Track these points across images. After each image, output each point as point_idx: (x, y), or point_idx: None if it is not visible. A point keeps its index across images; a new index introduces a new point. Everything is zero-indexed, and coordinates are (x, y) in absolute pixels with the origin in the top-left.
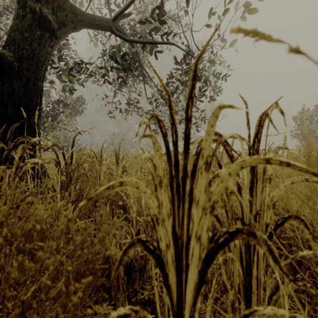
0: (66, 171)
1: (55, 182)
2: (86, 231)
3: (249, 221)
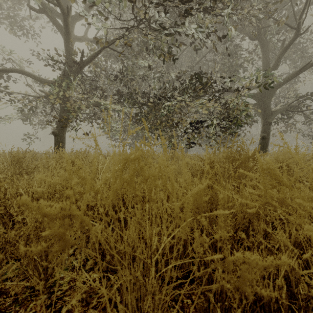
0: None
1: None
2: None
3: None
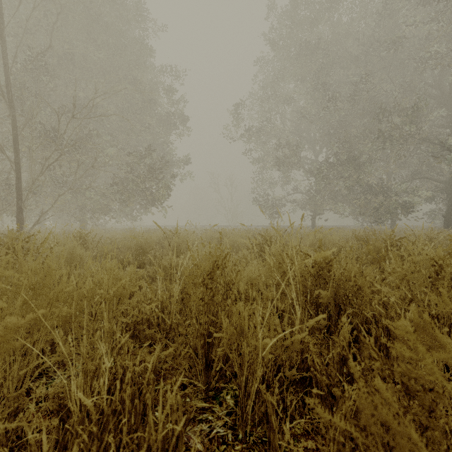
0: None
1: None
2: None
3: None
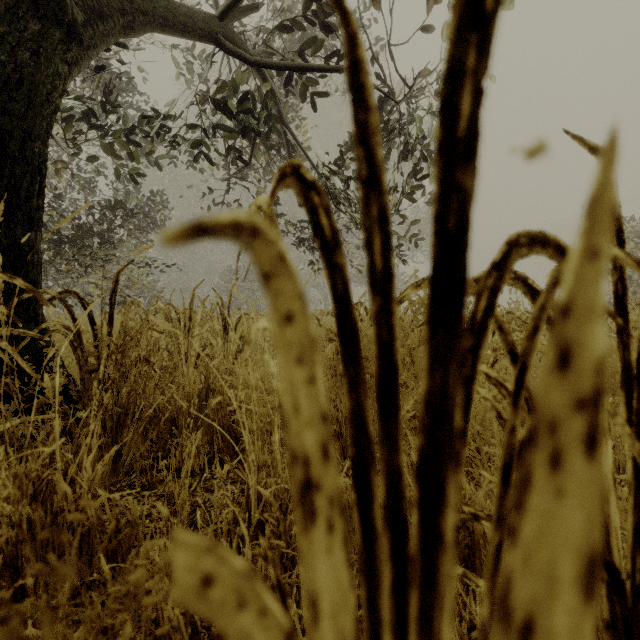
0: (96, 355)
1: (46, 387)
2: (18, 634)
3: (631, 561)
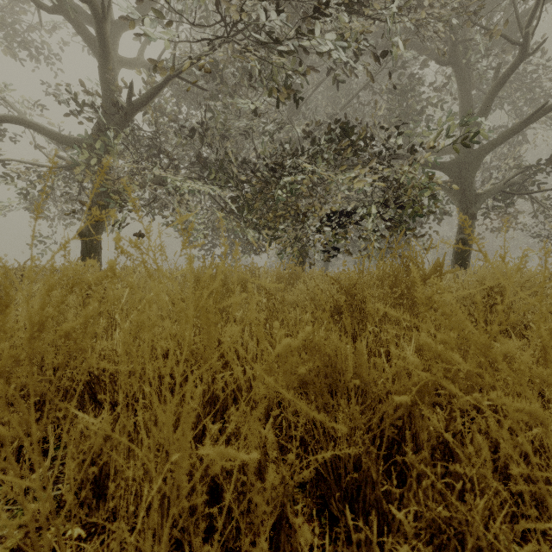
0: None
1: None
2: None
3: None
